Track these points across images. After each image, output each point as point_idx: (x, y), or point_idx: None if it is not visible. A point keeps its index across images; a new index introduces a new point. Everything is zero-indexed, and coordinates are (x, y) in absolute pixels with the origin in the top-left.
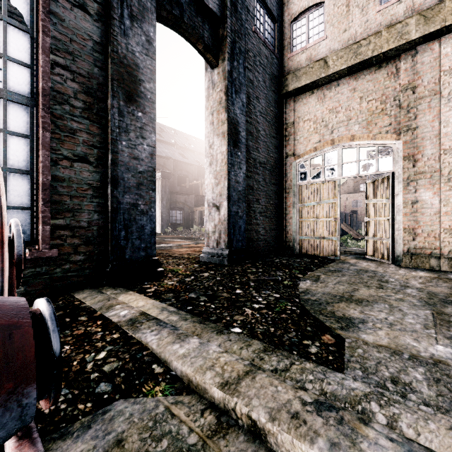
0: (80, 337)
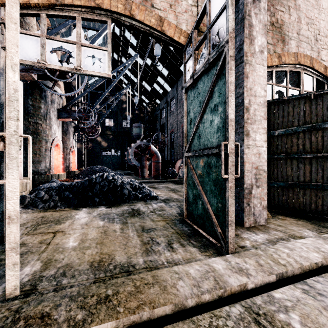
0: None
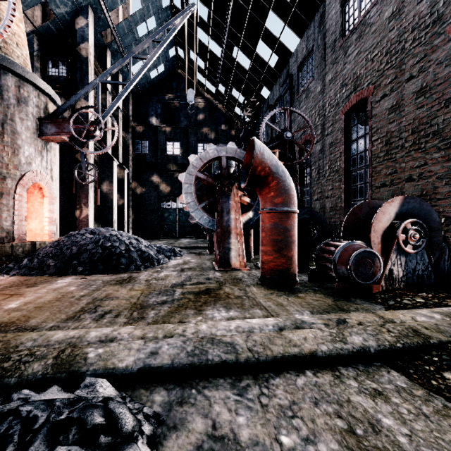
0: (445, 297)
